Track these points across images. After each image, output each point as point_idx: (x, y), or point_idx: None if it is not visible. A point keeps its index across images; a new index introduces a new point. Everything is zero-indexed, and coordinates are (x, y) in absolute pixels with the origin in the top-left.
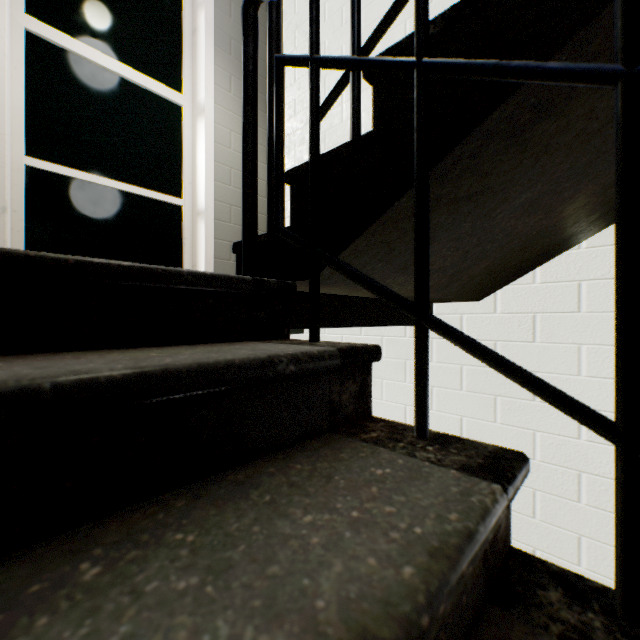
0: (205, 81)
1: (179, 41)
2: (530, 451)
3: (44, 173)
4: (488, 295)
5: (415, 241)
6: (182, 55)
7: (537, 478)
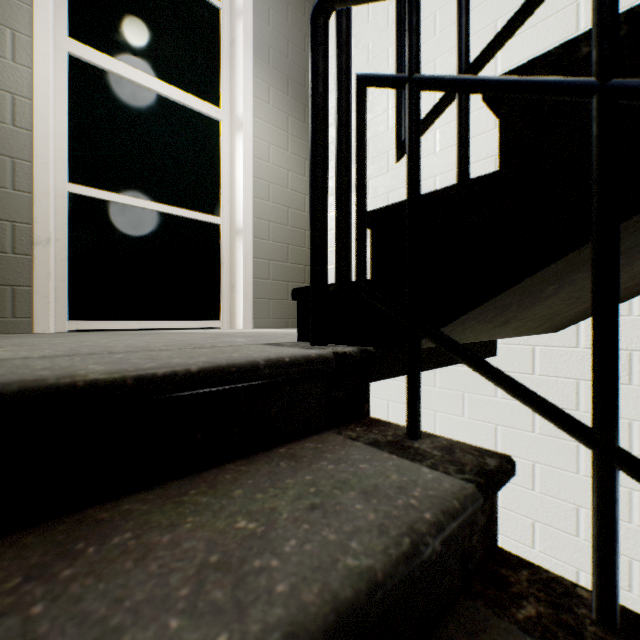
0: (244, 94)
1: (217, 54)
2: (625, 512)
3: (86, 199)
4: (568, 326)
5: (595, 340)
6: (220, 68)
7: (634, 545)
